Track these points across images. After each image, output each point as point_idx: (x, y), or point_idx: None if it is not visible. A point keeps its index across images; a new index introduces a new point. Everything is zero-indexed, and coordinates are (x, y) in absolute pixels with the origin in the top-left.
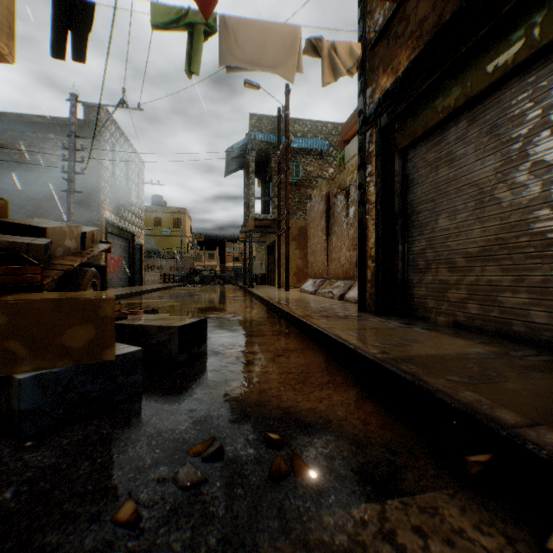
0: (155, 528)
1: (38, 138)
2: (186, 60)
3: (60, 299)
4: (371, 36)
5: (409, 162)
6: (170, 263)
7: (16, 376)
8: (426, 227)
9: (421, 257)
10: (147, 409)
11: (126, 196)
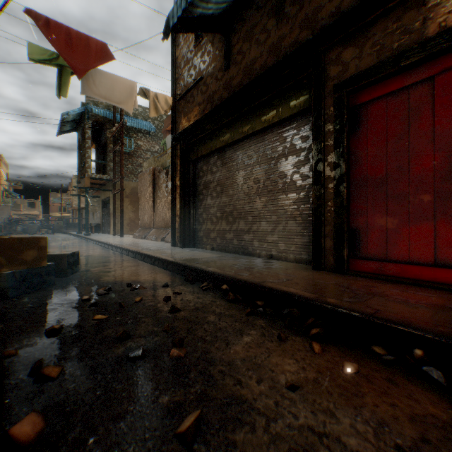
0: (97, 300)
1: None
2: (57, 87)
3: (22, 238)
4: (178, 92)
5: (196, 167)
6: None
7: (4, 272)
8: (203, 202)
9: (201, 217)
10: (65, 287)
11: None
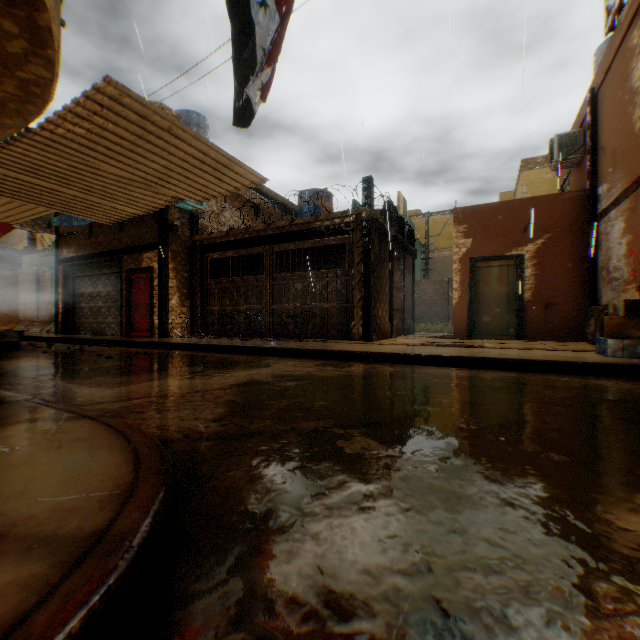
0: None
1: None
2: None
3: None
4: (62, 230)
5: (77, 282)
6: None
7: None
8: (81, 305)
9: (80, 314)
10: None
11: None
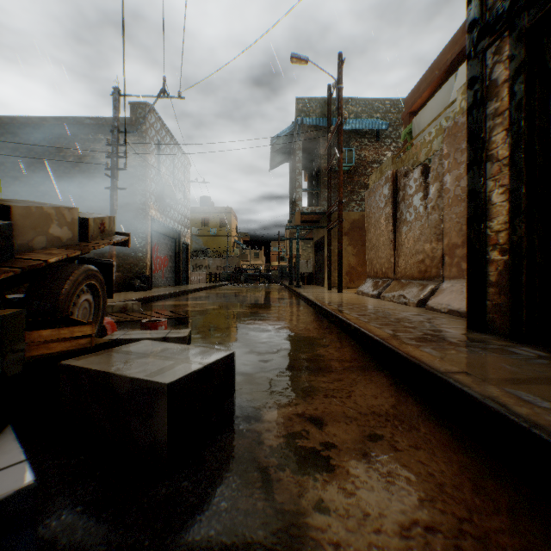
0: None
1: (89, 140)
2: None
3: None
4: None
5: None
6: (217, 263)
7: None
8: None
9: None
10: None
11: (171, 194)
